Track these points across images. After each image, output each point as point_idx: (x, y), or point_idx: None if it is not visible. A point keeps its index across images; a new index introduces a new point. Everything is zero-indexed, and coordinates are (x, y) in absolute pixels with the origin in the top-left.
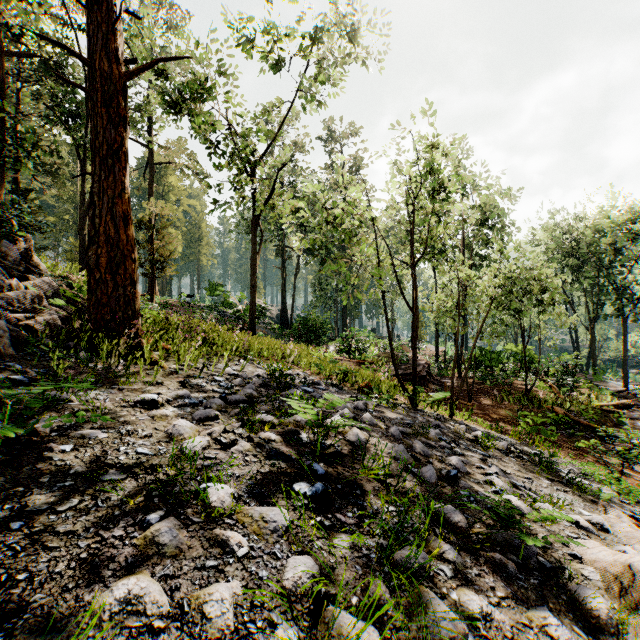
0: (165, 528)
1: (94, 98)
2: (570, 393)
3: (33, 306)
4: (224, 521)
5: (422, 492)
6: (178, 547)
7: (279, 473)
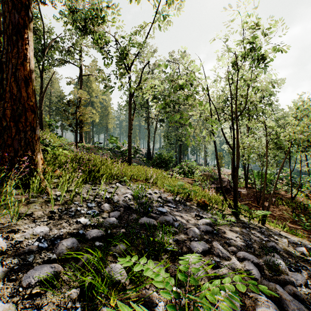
0: None
1: None
2: None
3: None
4: None
5: None
6: None
7: None
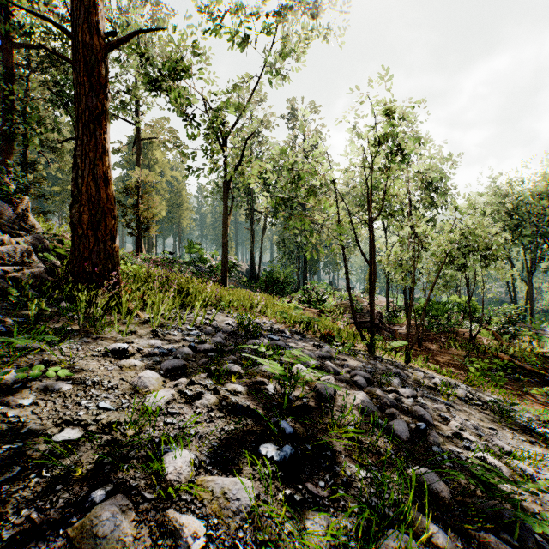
0: (107, 513)
1: (77, 68)
2: (512, 340)
3: (22, 260)
4: (180, 497)
5: (394, 450)
6: (120, 539)
7: (245, 431)
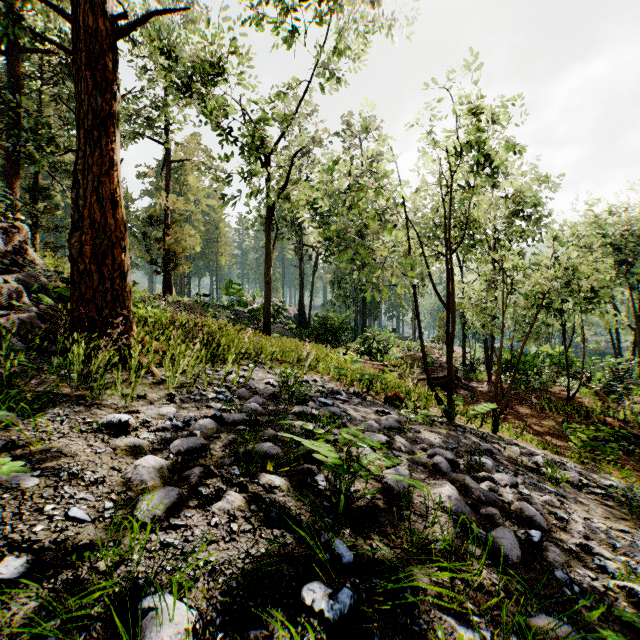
0: None
1: (78, 60)
2: (621, 402)
3: (10, 302)
4: None
5: (503, 582)
6: None
7: (281, 557)
